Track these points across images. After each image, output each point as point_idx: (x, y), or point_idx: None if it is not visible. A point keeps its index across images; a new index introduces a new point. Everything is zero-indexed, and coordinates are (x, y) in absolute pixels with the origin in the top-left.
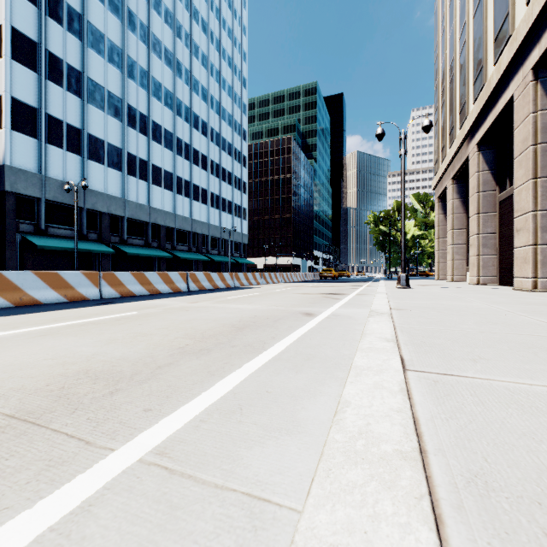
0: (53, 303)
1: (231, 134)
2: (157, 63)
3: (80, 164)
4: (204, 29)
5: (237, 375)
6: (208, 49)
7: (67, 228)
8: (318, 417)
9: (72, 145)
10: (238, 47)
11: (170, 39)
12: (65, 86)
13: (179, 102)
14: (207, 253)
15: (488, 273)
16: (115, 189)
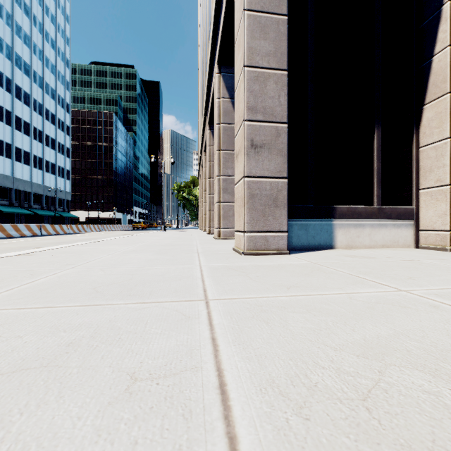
0: None
1: (54, 106)
2: None
3: None
4: (27, 12)
5: None
6: (31, 31)
7: None
8: None
9: None
10: (61, 32)
11: None
12: None
13: (0, 74)
14: (29, 207)
15: None
16: None
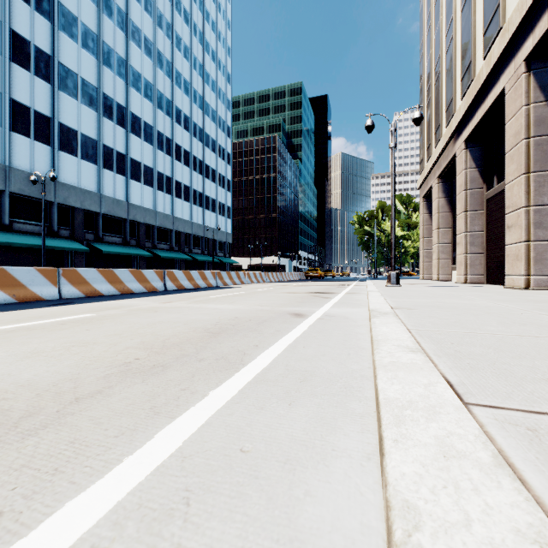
0: None
1: (215, 130)
2: (136, 52)
3: (50, 155)
4: (187, 20)
5: (195, 414)
6: (191, 42)
7: (35, 224)
8: (340, 523)
9: (40, 134)
10: (222, 41)
11: (150, 28)
12: (33, 70)
13: (160, 95)
14: (189, 252)
15: (475, 272)
16: (90, 183)
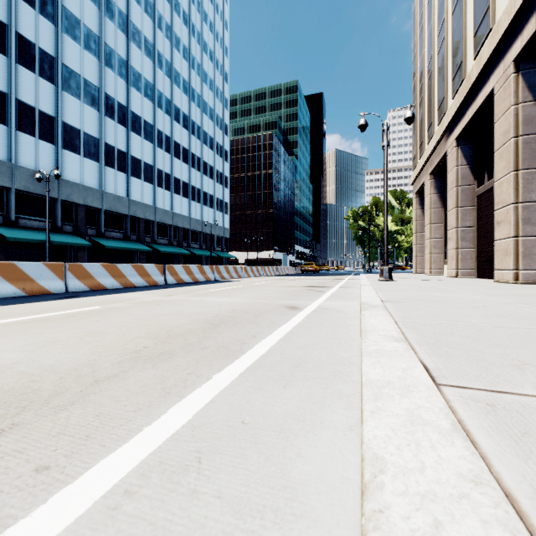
0: (8, 298)
1: (212, 128)
2: (137, 53)
3: (54, 153)
4: (185, 21)
5: (202, 393)
6: (190, 42)
7: (39, 220)
8: (324, 476)
9: (45, 133)
10: (219, 41)
11: (150, 29)
12: (37, 72)
13: (160, 94)
14: (188, 247)
15: (466, 266)
16: (92, 180)
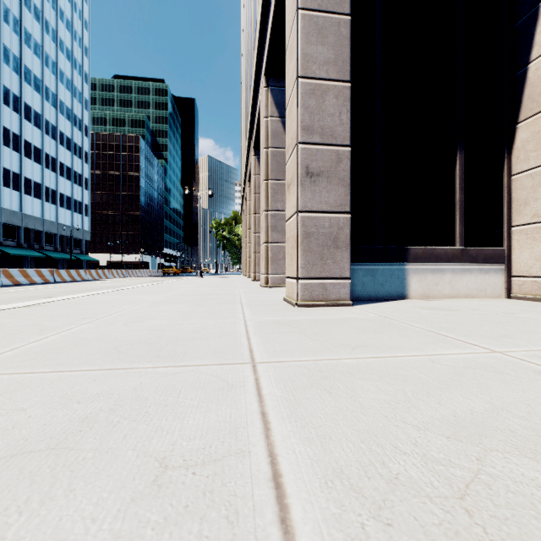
0: None
1: (70, 128)
2: None
3: None
4: (38, 17)
5: None
6: (43, 39)
7: None
8: None
9: None
10: (78, 41)
11: None
12: None
13: (7, 90)
14: (41, 249)
15: None
16: None
